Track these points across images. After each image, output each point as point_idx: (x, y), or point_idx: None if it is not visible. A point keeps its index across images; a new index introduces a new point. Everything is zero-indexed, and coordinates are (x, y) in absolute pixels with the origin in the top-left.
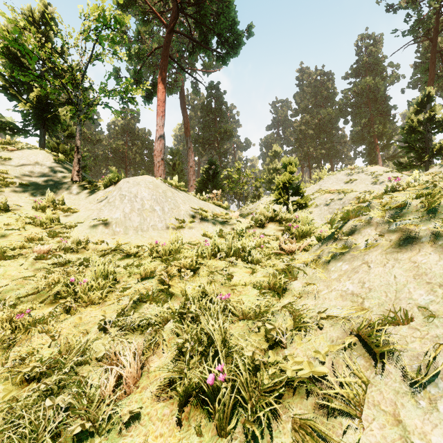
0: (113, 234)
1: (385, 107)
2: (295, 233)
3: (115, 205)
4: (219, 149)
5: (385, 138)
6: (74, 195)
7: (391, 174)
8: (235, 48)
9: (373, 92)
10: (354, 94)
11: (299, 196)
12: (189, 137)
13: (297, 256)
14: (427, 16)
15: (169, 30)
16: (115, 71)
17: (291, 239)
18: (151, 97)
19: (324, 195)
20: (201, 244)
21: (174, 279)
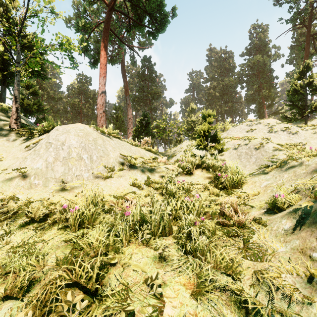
0: (29, 187)
1: (270, 77)
2: (224, 183)
3: (40, 153)
4: (151, 106)
5: (270, 99)
6: (9, 142)
7: (283, 125)
8: (163, 26)
9: (262, 66)
10: (248, 67)
11: (216, 142)
12: (128, 96)
13: (254, 237)
14: (305, 8)
15: (109, 8)
16: (67, 41)
17: (220, 188)
18: (96, 62)
19: (232, 141)
20: (119, 213)
21: (52, 313)
